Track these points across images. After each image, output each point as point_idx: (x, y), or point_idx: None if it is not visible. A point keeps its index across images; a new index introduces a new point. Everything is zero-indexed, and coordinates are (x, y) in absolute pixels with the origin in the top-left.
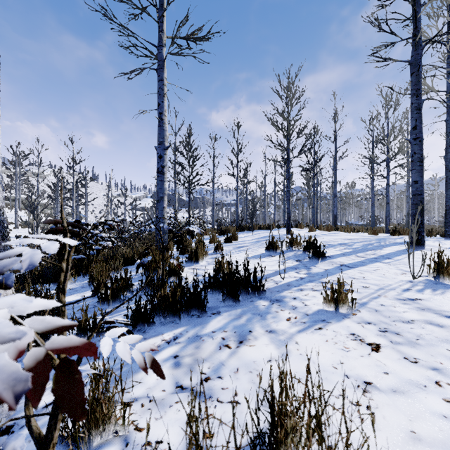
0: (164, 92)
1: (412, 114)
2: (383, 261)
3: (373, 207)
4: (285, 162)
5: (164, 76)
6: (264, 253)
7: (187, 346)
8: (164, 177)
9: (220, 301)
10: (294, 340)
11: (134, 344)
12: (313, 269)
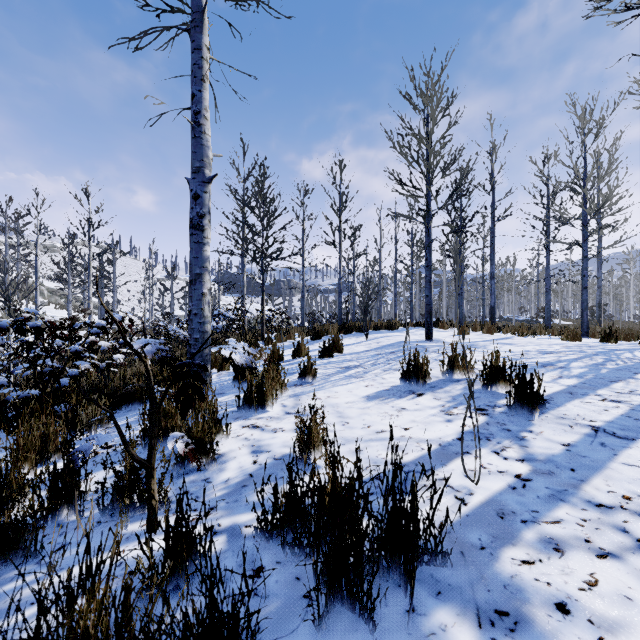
0: (203, 72)
1: None
2: None
3: (548, 294)
4: (423, 217)
5: (204, 41)
6: (399, 385)
7: None
8: (204, 236)
9: (304, 596)
10: None
11: None
12: (532, 442)
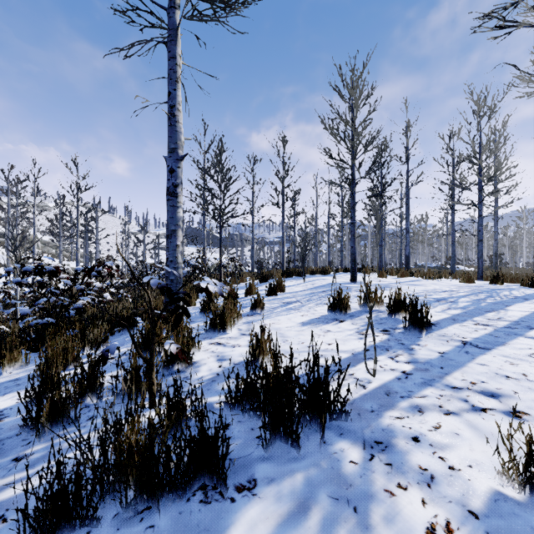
0: (177, 75)
1: None
2: (529, 335)
3: (453, 245)
4: (349, 184)
5: (178, 52)
6: (327, 315)
7: None
8: (178, 201)
9: (257, 437)
10: None
11: None
12: (418, 351)
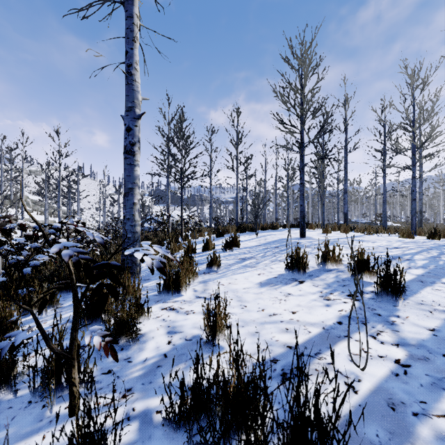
0: (134, 35)
1: None
2: None
3: (384, 204)
4: (299, 147)
5: (135, 11)
6: (284, 274)
7: None
8: (135, 159)
9: None
10: None
11: None
12: (402, 327)
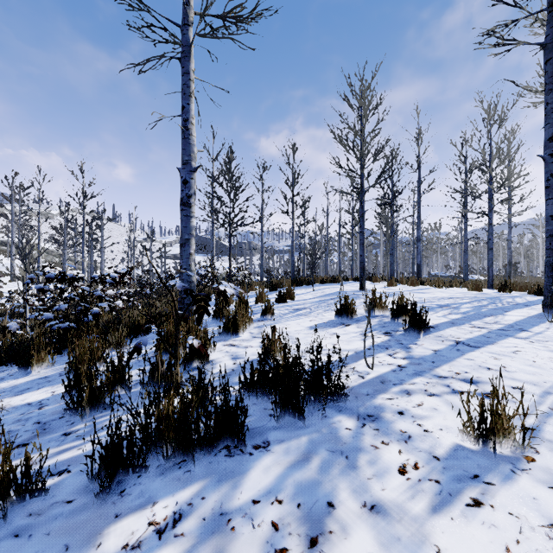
0: (190, 90)
1: (547, 119)
2: (518, 336)
3: (465, 254)
4: (357, 193)
5: (191, 67)
6: (334, 320)
7: (197, 551)
8: (191, 211)
9: (269, 414)
10: (431, 543)
11: (90, 535)
12: (414, 350)
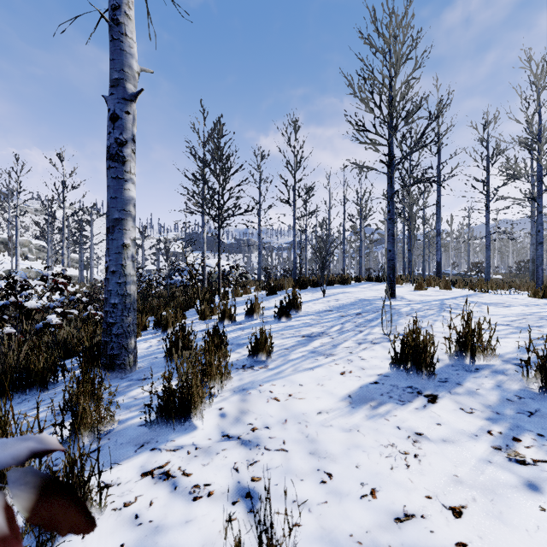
0: None
1: None
2: None
3: (488, 250)
4: (388, 165)
5: None
6: (390, 374)
7: None
8: (125, 170)
9: None
10: None
11: None
12: None
